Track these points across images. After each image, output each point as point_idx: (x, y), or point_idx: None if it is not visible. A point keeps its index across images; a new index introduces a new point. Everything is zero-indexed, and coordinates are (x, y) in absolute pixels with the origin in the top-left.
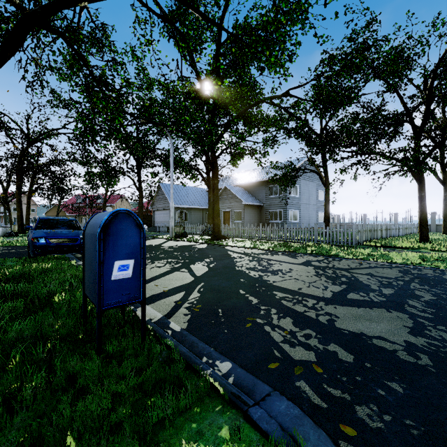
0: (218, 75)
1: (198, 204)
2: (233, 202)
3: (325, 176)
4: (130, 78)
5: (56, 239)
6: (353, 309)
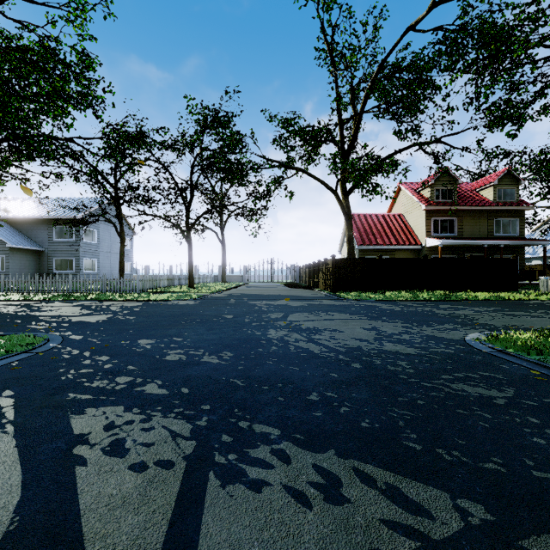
0: None
1: None
2: None
3: (121, 227)
4: None
5: None
6: (88, 316)
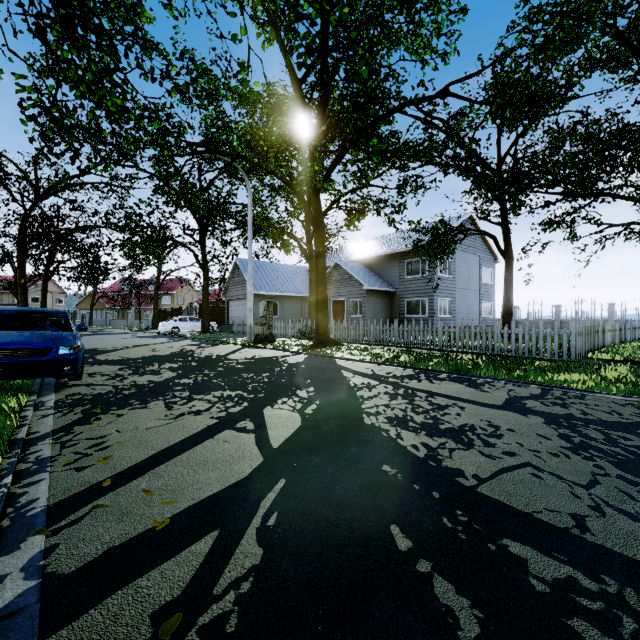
0: (326, 67)
1: (294, 291)
2: (349, 286)
3: (506, 240)
4: (135, 5)
5: (4, 351)
6: None
